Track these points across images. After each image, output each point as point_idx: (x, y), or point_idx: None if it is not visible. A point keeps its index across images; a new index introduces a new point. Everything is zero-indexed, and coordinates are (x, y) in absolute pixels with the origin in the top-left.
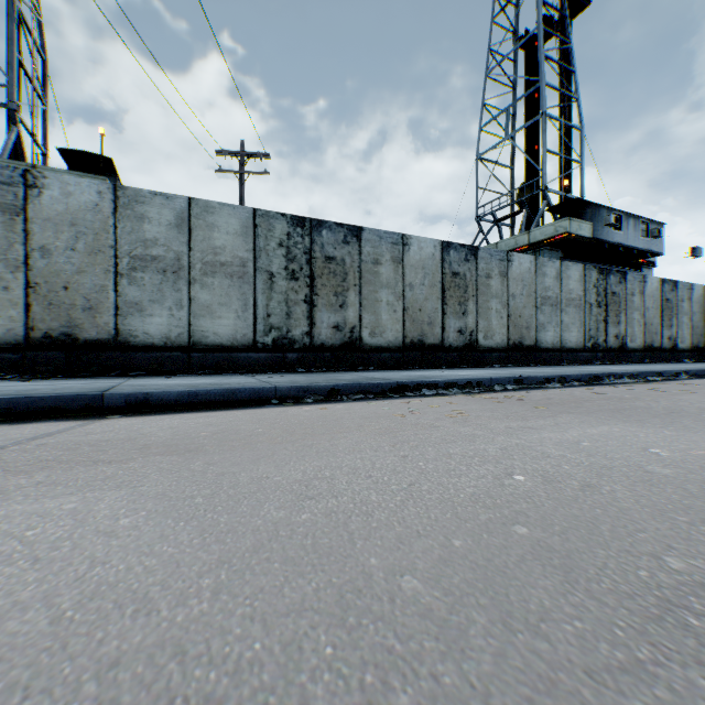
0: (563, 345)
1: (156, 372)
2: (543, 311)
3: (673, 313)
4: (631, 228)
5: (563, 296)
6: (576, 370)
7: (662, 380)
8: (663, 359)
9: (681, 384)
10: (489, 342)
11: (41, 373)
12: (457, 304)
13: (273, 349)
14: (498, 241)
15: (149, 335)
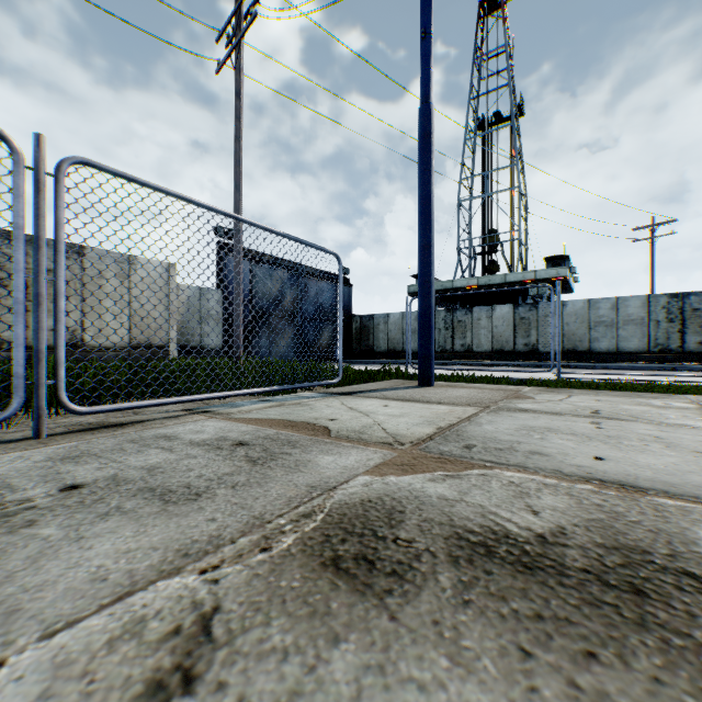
0: None
1: (603, 362)
2: None
3: None
4: None
5: None
6: None
7: None
8: None
9: None
10: None
11: (565, 361)
12: None
13: (657, 354)
14: None
15: (600, 349)
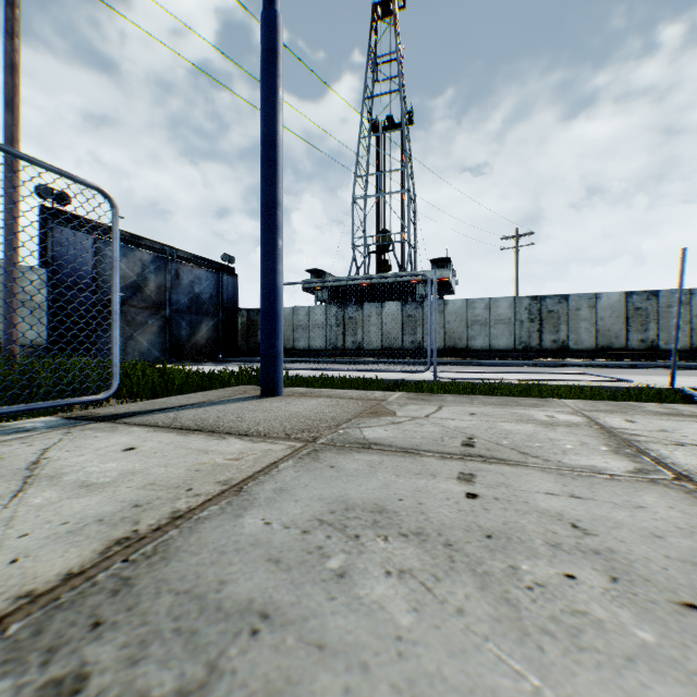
0: None
1: (479, 359)
2: None
3: None
4: None
5: None
6: None
7: None
8: None
9: None
10: (669, 346)
11: (448, 358)
12: (638, 325)
13: (522, 351)
14: None
15: (476, 346)
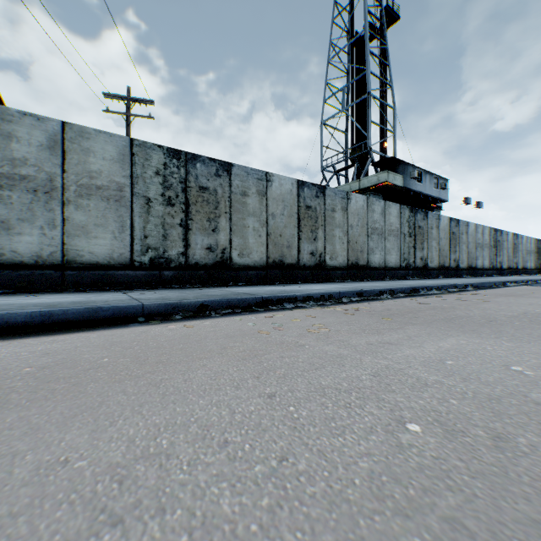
0: (386, 265)
1: (26, 290)
2: (373, 238)
3: (457, 242)
4: (428, 181)
5: (386, 228)
6: (399, 284)
7: (458, 291)
8: (451, 275)
9: (474, 295)
10: (334, 262)
11: None
12: (310, 231)
13: (150, 268)
14: (337, 186)
15: (18, 253)
